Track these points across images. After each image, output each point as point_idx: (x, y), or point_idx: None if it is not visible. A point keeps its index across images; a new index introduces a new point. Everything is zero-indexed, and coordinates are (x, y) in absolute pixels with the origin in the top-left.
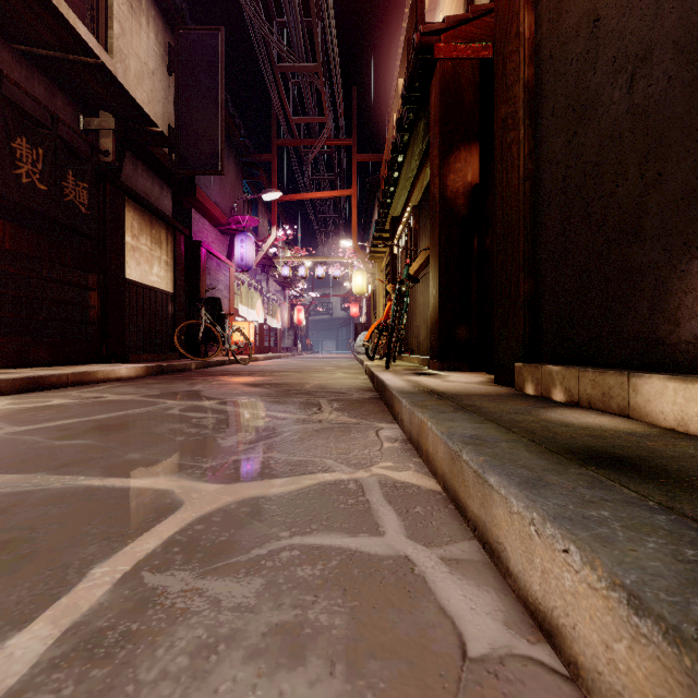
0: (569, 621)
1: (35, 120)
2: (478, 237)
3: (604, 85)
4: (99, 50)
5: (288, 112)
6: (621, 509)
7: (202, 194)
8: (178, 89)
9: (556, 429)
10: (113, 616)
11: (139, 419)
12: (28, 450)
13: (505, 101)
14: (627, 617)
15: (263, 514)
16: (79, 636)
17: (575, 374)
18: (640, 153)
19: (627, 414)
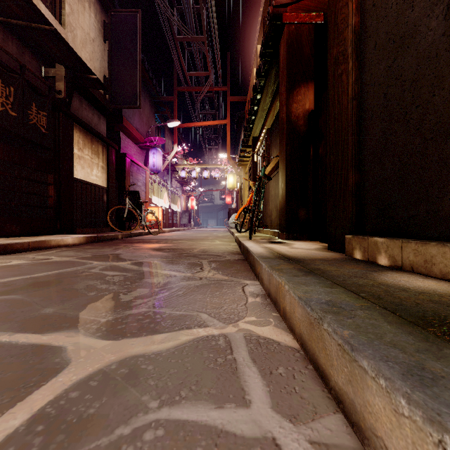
0: None
1: (8, 67)
2: (313, 147)
3: (422, 17)
4: (55, 23)
5: (184, 69)
6: None
7: (127, 122)
8: (110, 52)
9: (398, 293)
10: None
11: (67, 276)
12: None
13: (337, 44)
14: None
15: (138, 376)
16: None
17: (398, 244)
18: None
19: (449, 279)
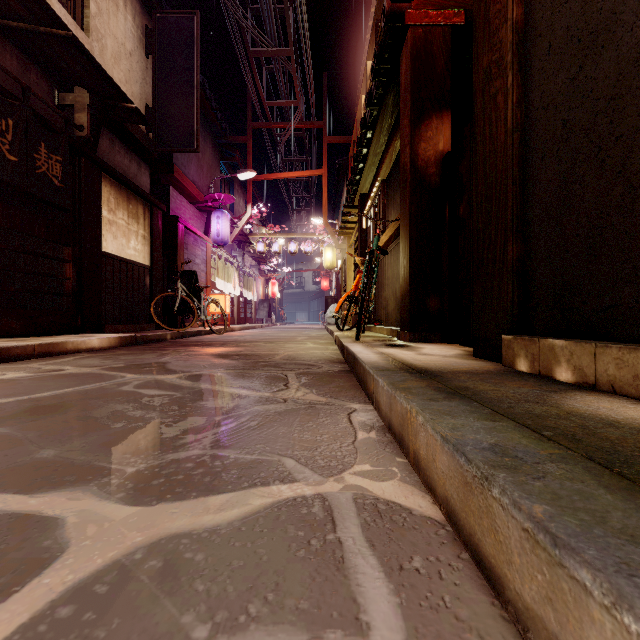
0: None
1: (5, 91)
2: (450, 205)
3: None
4: (75, 28)
5: (262, 96)
6: None
7: (179, 172)
8: (155, 71)
9: (603, 431)
10: None
11: (84, 397)
12: None
13: (488, 50)
14: None
15: (178, 575)
16: None
17: (589, 350)
18: None
19: None
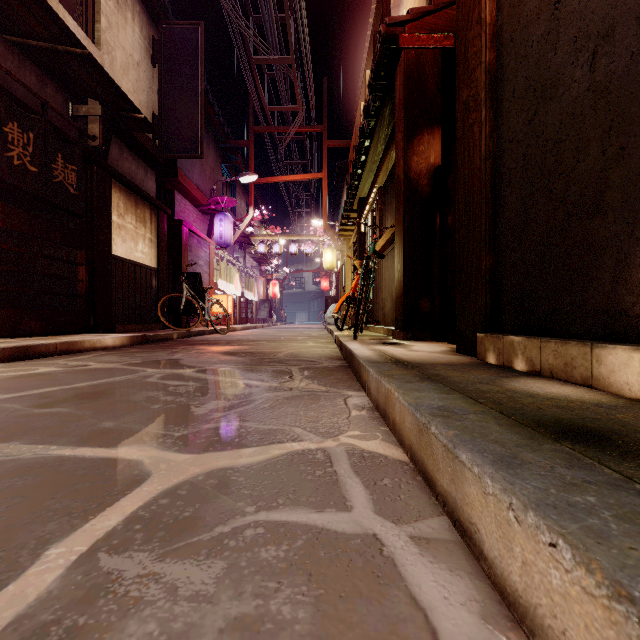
0: (558, 624)
1: (26, 106)
2: (440, 215)
3: (565, 64)
4: (87, 42)
5: (263, 102)
6: (607, 494)
7: (184, 177)
8: (161, 80)
9: (523, 399)
10: (61, 607)
11: (118, 387)
12: (7, 419)
13: (467, 85)
14: (638, 638)
15: (230, 486)
16: (19, 633)
17: (537, 345)
18: (602, 129)
19: (590, 384)
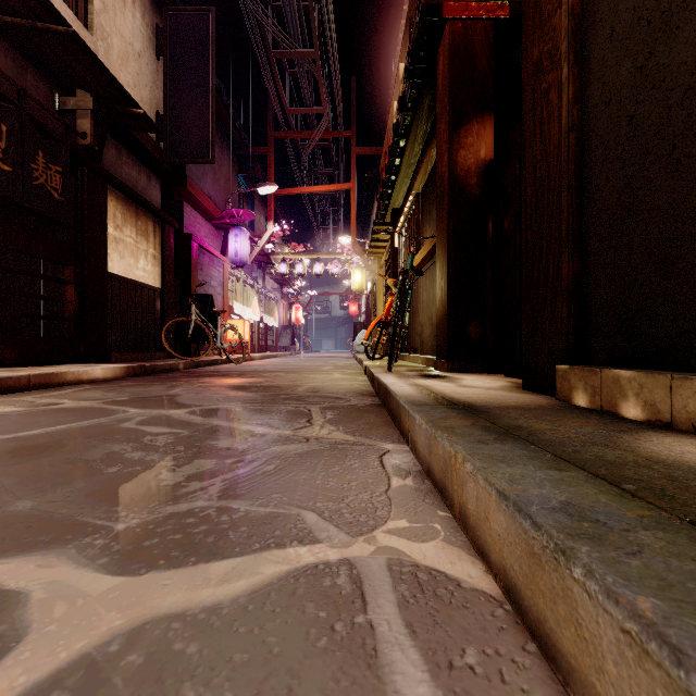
0: None
1: None
2: (493, 220)
3: None
4: (77, 25)
5: (284, 103)
6: None
7: (194, 186)
8: (167, 74)
9: None
10: None
11: (77, 436)
12: None
13: (539, 40)
14: None
15: (162, 677)
16: None
17: (664, 383)
18: None
19: None
